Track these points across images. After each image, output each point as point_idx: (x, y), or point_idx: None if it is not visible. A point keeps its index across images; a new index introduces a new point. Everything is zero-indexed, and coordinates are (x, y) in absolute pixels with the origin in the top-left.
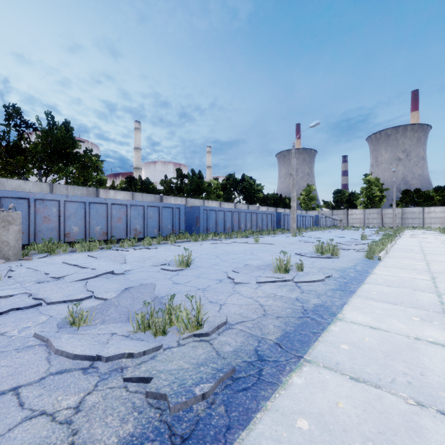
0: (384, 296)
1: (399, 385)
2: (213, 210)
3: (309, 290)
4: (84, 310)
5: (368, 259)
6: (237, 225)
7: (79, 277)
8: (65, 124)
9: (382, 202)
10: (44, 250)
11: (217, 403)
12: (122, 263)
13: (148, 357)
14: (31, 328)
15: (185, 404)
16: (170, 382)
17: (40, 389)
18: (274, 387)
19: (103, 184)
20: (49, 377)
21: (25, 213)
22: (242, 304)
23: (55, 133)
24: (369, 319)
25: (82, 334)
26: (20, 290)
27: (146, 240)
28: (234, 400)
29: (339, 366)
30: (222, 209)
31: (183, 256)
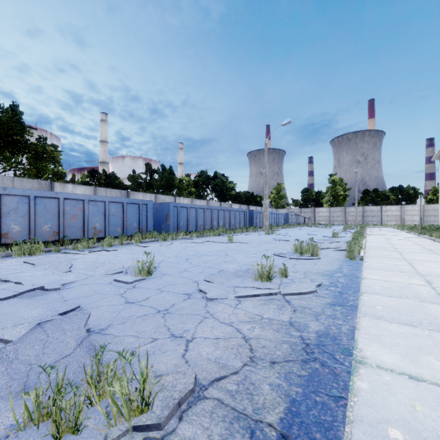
0: (394, 313)
1: None
2: (184, 207)
3: (302, 306)
4: None
5: (349, 260)
6: (209, 223)
7: None
8: (12, 107)
9: (345, 201)
10: None
11: None
12: (65, 272)
13: None
14: None
15: None
16: None
17: None
18: None
19: (61, 178)
20: None
21: None
22: (218, 337)
23: None
24: (398, 358)
25: None
26: None
27: (105, 241)
28: None
29: None
30: (193, 206)
31: (143, 262)
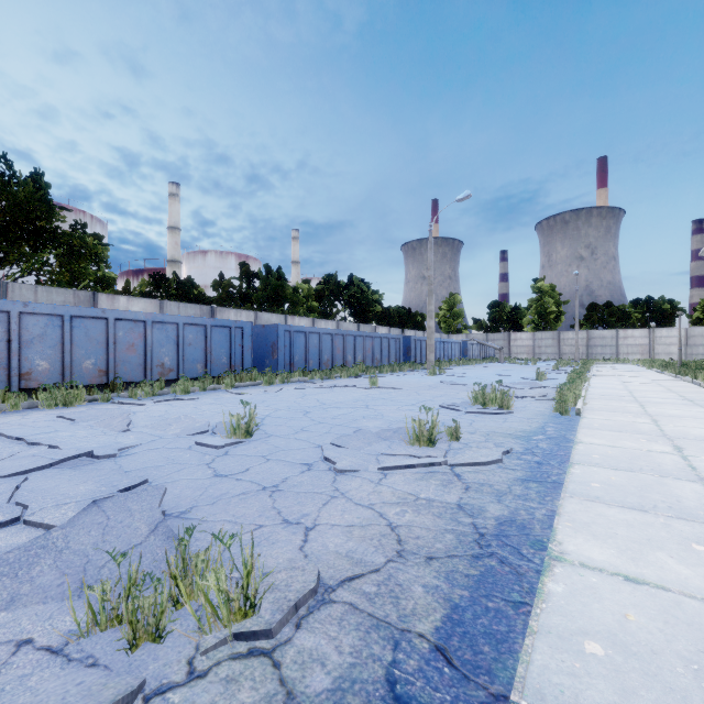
0: (616, 492)
1: None
2: (300, 331)
3: (479, 483)
4: None
5: (559, 414)
6: (341, 357)
7: (13, 467)
8: (33, 177)
9: (560, 322)
10: None
11: None
12: (120, 432)
13: None
14: None
15: None
16: None
17: None
18: None
19: (108, 286)
20: None
21: None
22: (352, 524)
23: (15, 191)
24: (614, 554)
25: None
26: None
27: (179, 385)
28: None
29: None
30: (315, 330)
31: (239, 416)
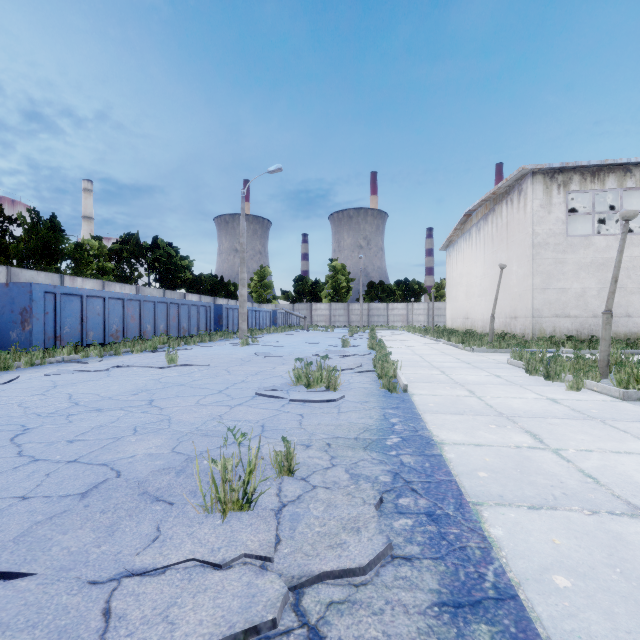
0: (616, 606)
1: None
2: (73, 294)
3: None
4: None
5: (388, 392)
6: (136, 327)
7: None
8: None
9: (349, 295)
10: None
11: None
12: None
13: None
14: None
15: None
16: None
17: None
18: None
19: None
20: None
21: None
22: None
23: None
24: None
25: None
26: None
27: None
28: None
29: None
30: (98, 294)
31: None
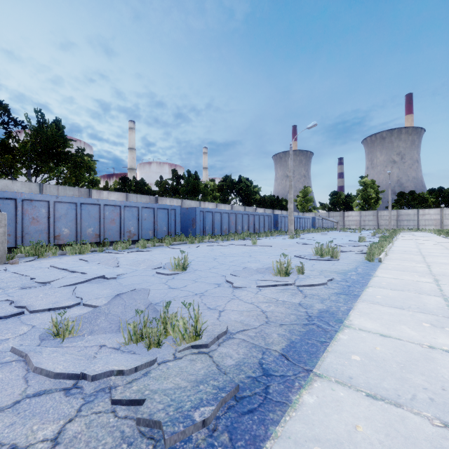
0: (389, 300)
1: (421, 403)
2: (209, 211)
3: (312, 294)
4: (70, 319)
5: (368, 261)
6: (234, 227)
7: (68, 282)
8: (55, 122)
9: (378, 204)
10: (32, 253)
11: (220, 430)
12: (114, 267)
13: (140, 374)
14: (10, 341)
15: (183, 434)
16: (165, 406)
17: (13, 416)
18: (284, 408)
19: (96, 185)
20: (25, 401)
21: (12, 214)
22: (242, 310)
23: (46, 131)
24: (378, 326)
25: (67, 346)
26: (2, 297)
27: (140, 243)
28: (239, 425)
29: (353, 380)
30: (218, 211)
31: (179, 259)
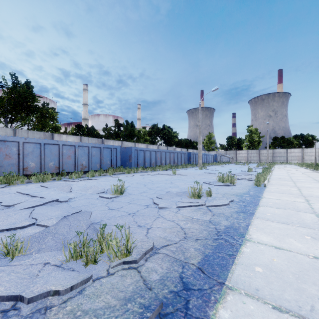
0: (277, 217)
1: None
2: (141, 150)
3: (219, 213)
4: (22, 239)
5: (256, 186)
6: (159, 161)
7: (28, 205)
8: (26, 83)
9: (260, 145)
10: (4, 182)
11: None
12: (67, 192)
13: (76, 292)
14: None
15: None
16: None
17: None
18: None
19: (58, 130)
20: None
21: None
22: (166, 227)
23: (19, 89)
24: (272, 239)
25: (14, 265)
26: None
27: (90, 173)
28: None
29: (259, 292)
30: (148, 149)
31: (117, 185)
